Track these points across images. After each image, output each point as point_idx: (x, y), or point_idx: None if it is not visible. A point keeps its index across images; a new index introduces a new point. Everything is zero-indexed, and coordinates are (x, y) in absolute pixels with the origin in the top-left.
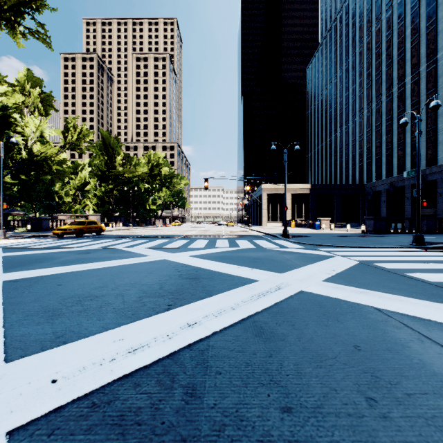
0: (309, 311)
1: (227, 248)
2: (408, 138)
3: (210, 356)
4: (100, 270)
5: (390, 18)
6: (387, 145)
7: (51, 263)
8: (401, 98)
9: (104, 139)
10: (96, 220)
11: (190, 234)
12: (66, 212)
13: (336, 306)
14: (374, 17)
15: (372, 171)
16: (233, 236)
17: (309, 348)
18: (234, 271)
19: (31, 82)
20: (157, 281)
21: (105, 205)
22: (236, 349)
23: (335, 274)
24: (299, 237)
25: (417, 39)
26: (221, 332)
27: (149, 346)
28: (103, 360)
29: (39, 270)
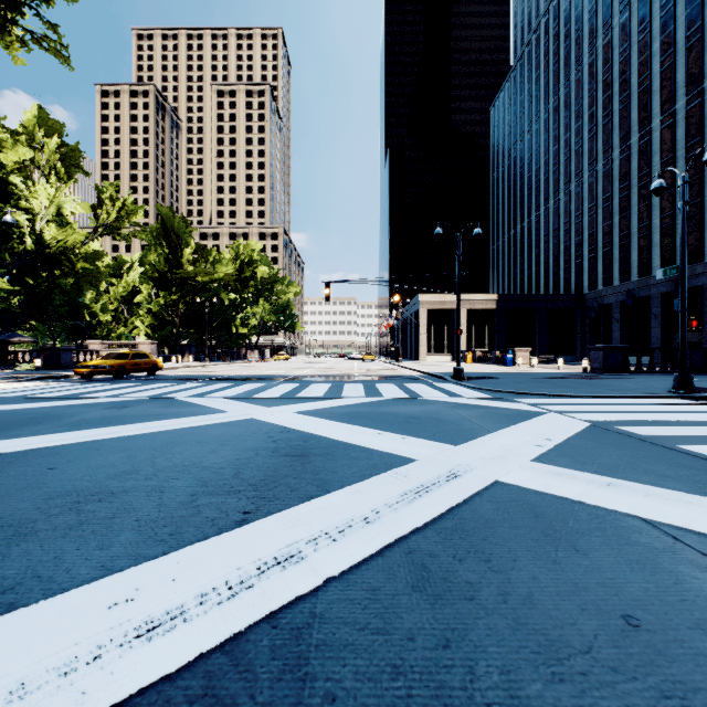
0: (517, 527)
1: (361, 398)
2: (655, 219)
3: (313, 646)
4: (134, 438)
5: (627, 24)
6: (622, 230)
7: (54, 425)
8: (644, 154)
9: (164, 220)
10: (150, 351)
11: (302, 375)
12: (104, 338)
13: (567, 515)
14: (600, 23)
15: (596, 272)
16: (372, 377)
17: (527, 623)
18: (372, 441)
19: (45, 128)
20: (232, 460)
21: (166, 327)
22: (371, 624)
23: (552, 447)
24: (481, 378)
25: (670, 57)
26: (342, 579)
27: (186, 616)
28: (74, 659)
29: (27, 439)
